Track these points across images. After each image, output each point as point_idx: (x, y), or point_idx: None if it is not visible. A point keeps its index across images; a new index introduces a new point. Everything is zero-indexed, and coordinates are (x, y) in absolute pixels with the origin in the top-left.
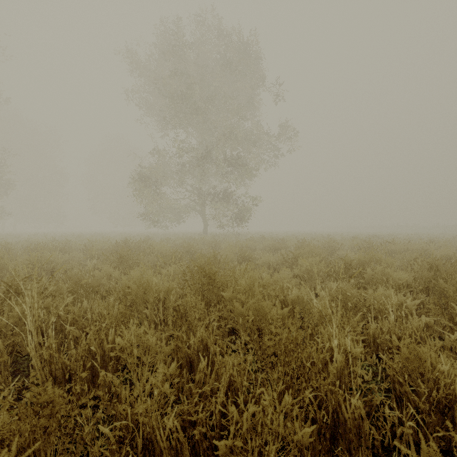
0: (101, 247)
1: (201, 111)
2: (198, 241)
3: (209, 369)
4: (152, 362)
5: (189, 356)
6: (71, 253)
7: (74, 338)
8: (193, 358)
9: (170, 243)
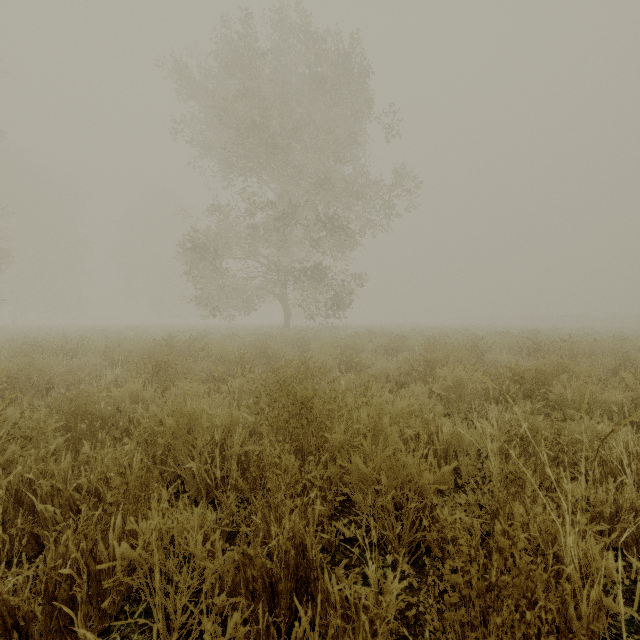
0: (131, 348)
1: (281, 149)
2: (278, 339)
3: (316, 633)
4: (198, 568)
5: (269, 573)
6: (84, 358)
7: (53, 523)
8: (278, 575)
9: (236, 341)
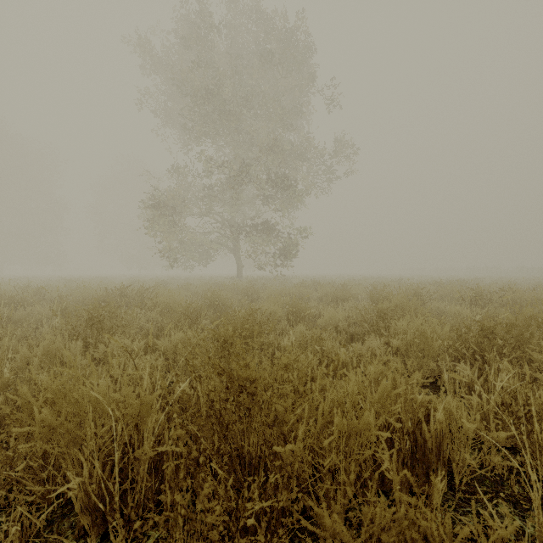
0: (85, 297)
1: (233, 116)
2: (229, 288)
3: None
4: None
5: None
6: (30, 308)
7: None
8: None
9: (190, 290)
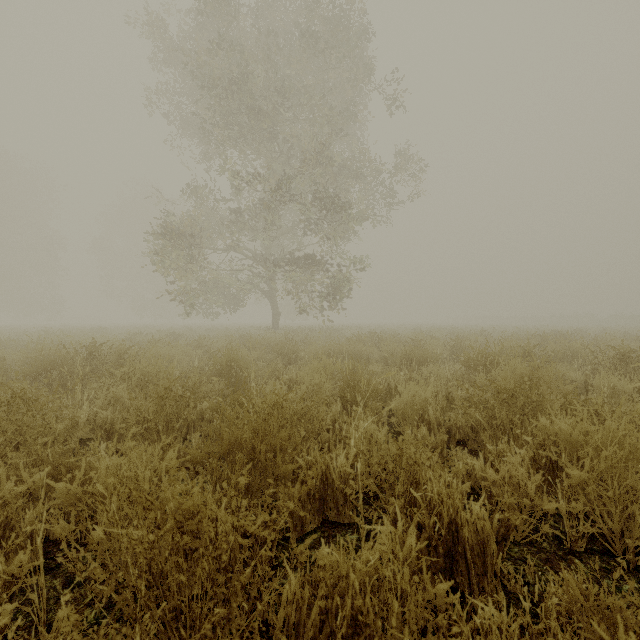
0: (38, 359)
1: (265, 115)
2: (258, 344)
3: None
4: None
5: None
6: None
7: None
8: None
9: (204, 346)
